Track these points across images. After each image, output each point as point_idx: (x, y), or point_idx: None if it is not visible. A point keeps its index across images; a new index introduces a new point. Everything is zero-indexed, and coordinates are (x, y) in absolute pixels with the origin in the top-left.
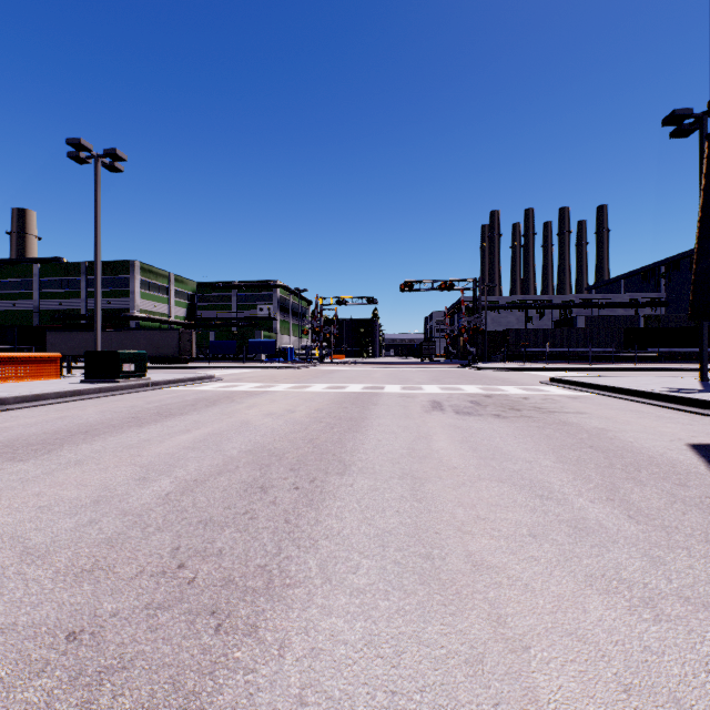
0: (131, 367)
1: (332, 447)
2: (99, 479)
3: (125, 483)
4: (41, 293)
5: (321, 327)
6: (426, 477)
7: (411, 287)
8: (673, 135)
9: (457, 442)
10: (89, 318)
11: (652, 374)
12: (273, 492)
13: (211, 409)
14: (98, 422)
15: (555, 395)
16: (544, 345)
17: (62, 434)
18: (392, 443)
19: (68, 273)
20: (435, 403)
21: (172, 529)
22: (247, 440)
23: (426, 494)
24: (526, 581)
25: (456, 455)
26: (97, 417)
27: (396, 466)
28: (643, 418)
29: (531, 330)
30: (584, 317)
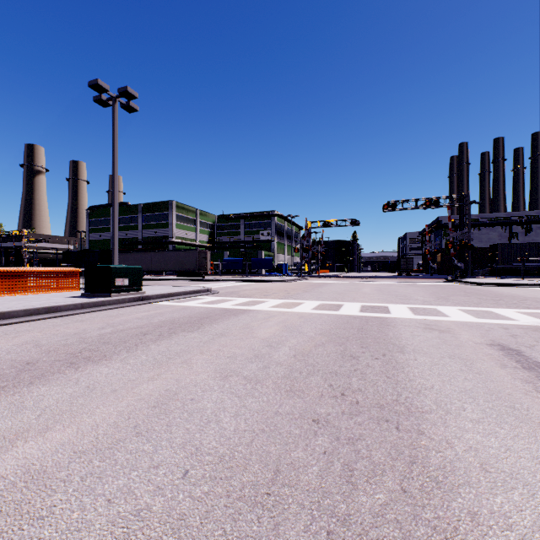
0: (124, 282)
1: None
2: None
3: None
4: None
5: (309, 247)
6: None
7: (393, 207)
8: None
9: None
10: (143, 244)
11: None
12: None
13: (152, 348)
14: None
15: None
16: (539, 260)
17: None
18: None
19: (131, 212)
20: (510, 351)
21: None
22: None
23: None
24: None
25: None
26: None
27: None
28: None
29: (524, 244)
30: None
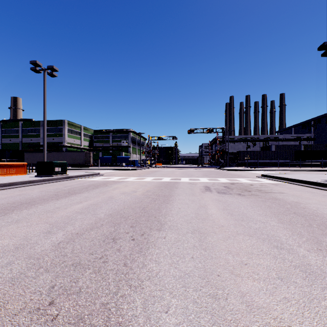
0: (59, 169)
1: (154, 212)
2: (24, 232)
3: (38, 235)
4: (22, 135)
5: (150, 150)
6: (207, 232)
7: (193, 131)
8: (323, 55)
9: (221, 209)
10: None
11: (310, 172)
12: (119, 242)
13: (95, 190)
14: (37, 197)
15: (266, 183)
16: (256, 159)
17: (16, 204)
18: (186, 210)
19: (34, 126)
20: (206, 187)
21: (54, 270)
22: (110, 208)
23: (208, 244)
24: (287, 323)
25: (222, 218)
26: (37, 194)
27: (189, 225)
28: (316, 196)
29: (250, 151)
30: (274, 145)
